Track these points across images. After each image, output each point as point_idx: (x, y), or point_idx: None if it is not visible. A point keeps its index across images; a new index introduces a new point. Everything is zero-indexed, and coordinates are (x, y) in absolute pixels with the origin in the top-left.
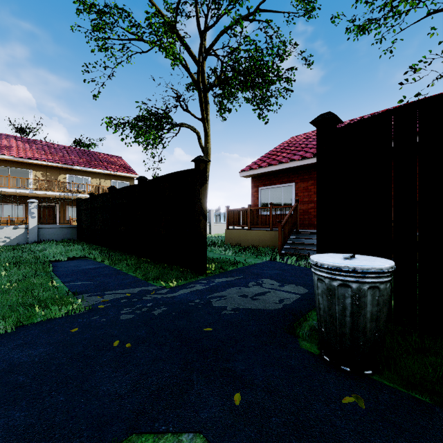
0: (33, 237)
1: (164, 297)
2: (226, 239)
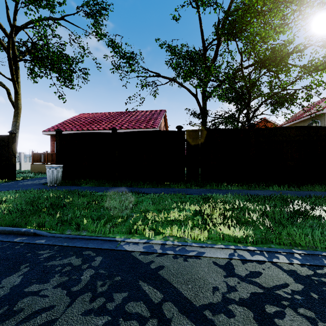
0: None
1: None
2: (32, 170)
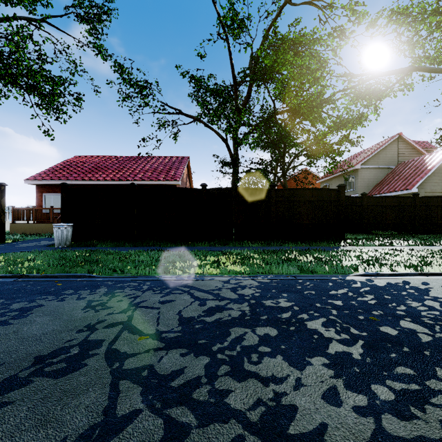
0: None
1: None
2: (12, 230)
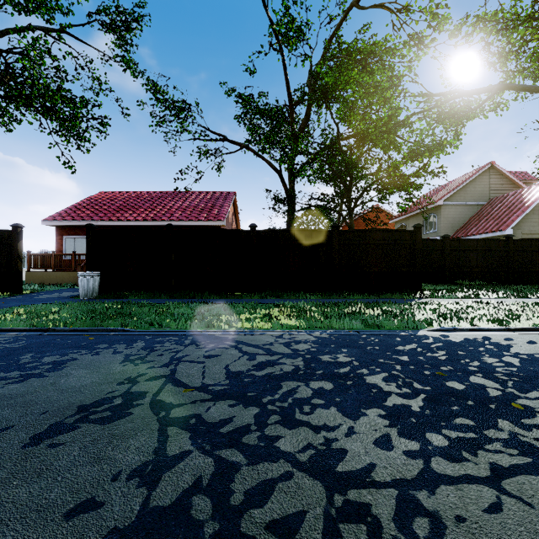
0: None
1: (1, 299)
2: (28, 280)
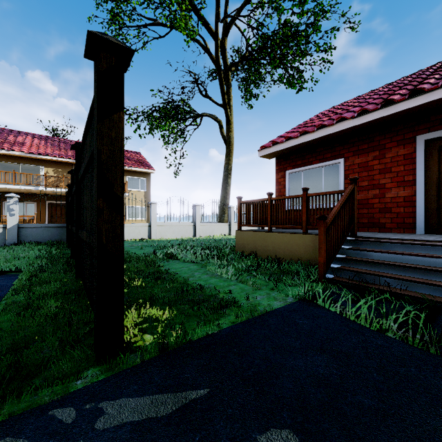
0: (12, 238)
1: None
2: (237, 244)
